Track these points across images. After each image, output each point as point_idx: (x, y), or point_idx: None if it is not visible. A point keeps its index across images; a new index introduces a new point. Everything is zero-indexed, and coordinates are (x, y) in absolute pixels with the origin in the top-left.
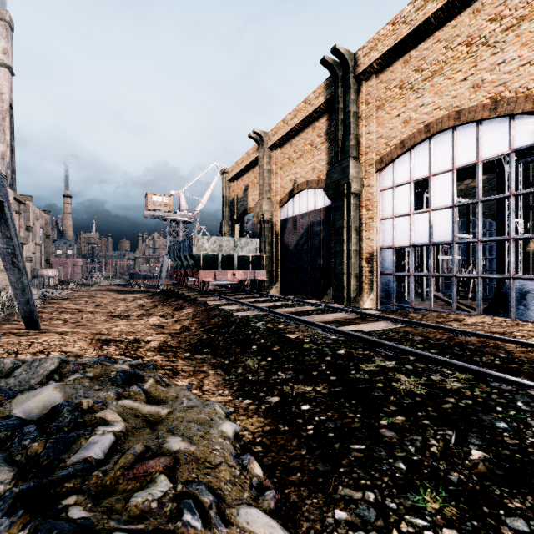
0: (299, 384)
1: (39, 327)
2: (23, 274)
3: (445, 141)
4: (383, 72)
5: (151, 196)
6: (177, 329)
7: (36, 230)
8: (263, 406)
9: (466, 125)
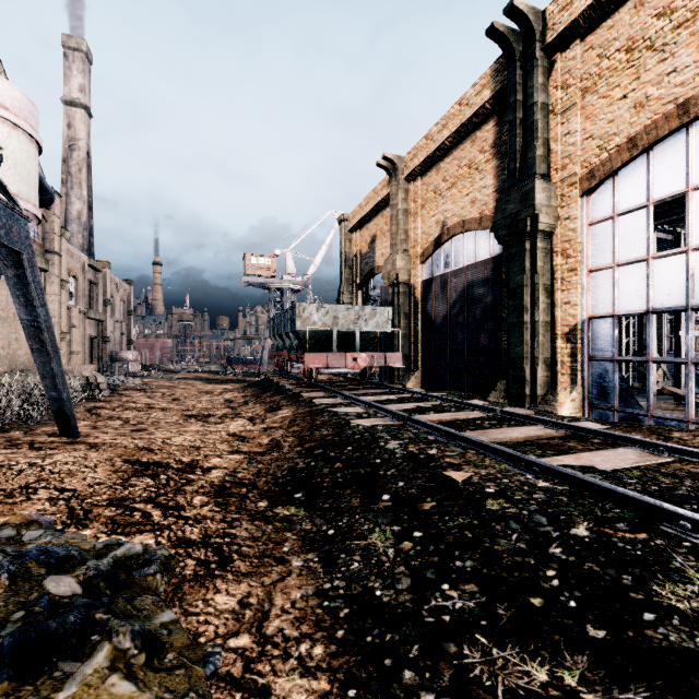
0: (505, 642)
1: (77, 433)
2: (52, 358)
3: None
4: (594, 31)
5: (250, 257)
6: (262, 446)
7: (115, 304)
8: None
9: None
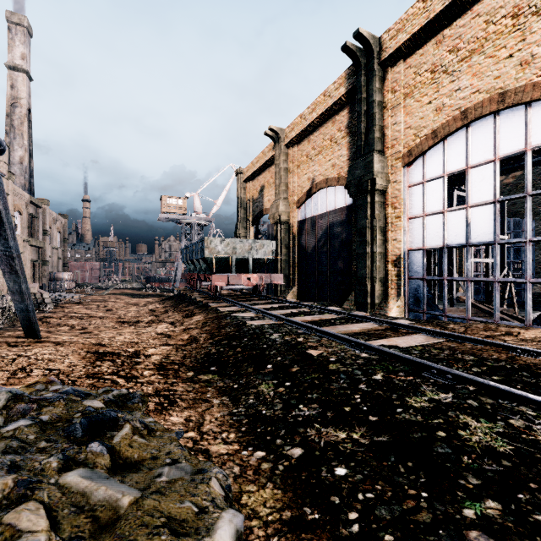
0: (328, 426)
1: (39, 335)
2: (21, 279)
3: (485, 128)
4: (412, 55)
5: (166, 199)
6: (184, 340)
7: (53, 234)
8: (280, 465)
9: (512, 109)
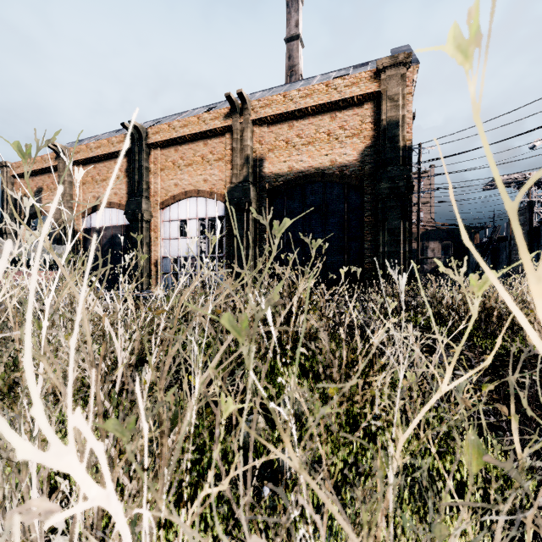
0: None
1: None
2: None
3: (194, 203)
4: (164, 149)
5: None
6: None
7: None
8: None
9: (202, 198)
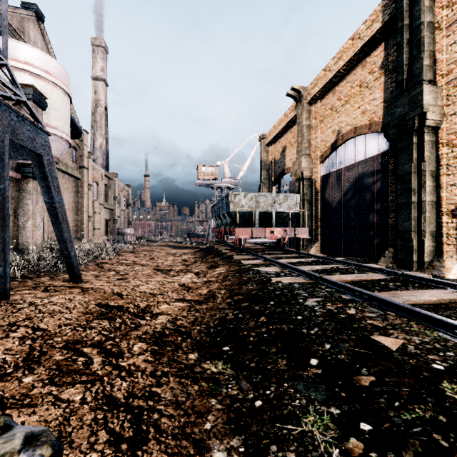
0: None
1: (81, 280)
2: (63, 228)
3: None
4: None
5: (201, 167)
6: (201, 295)
7: (121, 199)
8: None
9: None
